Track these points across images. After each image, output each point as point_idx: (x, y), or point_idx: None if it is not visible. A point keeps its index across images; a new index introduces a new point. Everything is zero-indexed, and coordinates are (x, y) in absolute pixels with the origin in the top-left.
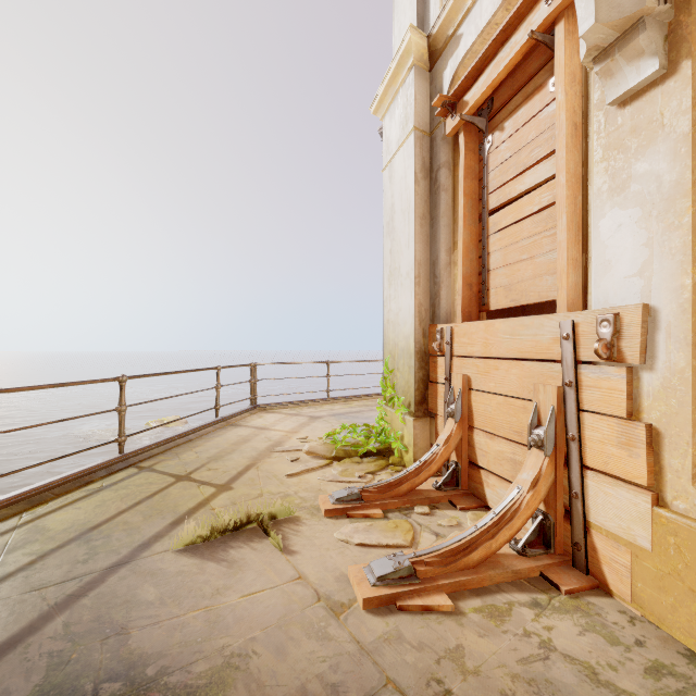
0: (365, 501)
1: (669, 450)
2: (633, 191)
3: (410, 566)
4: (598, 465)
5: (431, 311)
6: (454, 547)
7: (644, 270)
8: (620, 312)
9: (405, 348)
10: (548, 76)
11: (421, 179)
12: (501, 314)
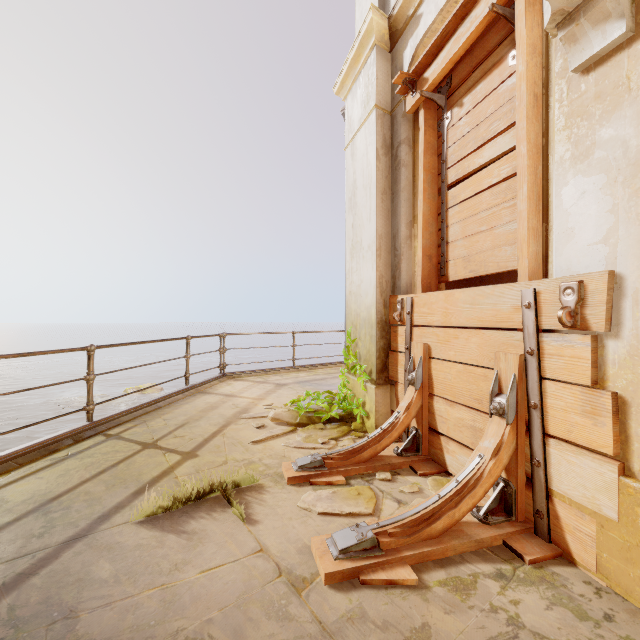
0: (328, 468)
1: (636, 419)
2: (597, 158)
3: (373, 537)
4: (561, 434)
5: (391, 283)
6: (417, 517)
7: (609, 236)
8: (584, 280)
9: (366, 318)
10: (507, 51)
11: (382, 156)
12: (460, 285)
